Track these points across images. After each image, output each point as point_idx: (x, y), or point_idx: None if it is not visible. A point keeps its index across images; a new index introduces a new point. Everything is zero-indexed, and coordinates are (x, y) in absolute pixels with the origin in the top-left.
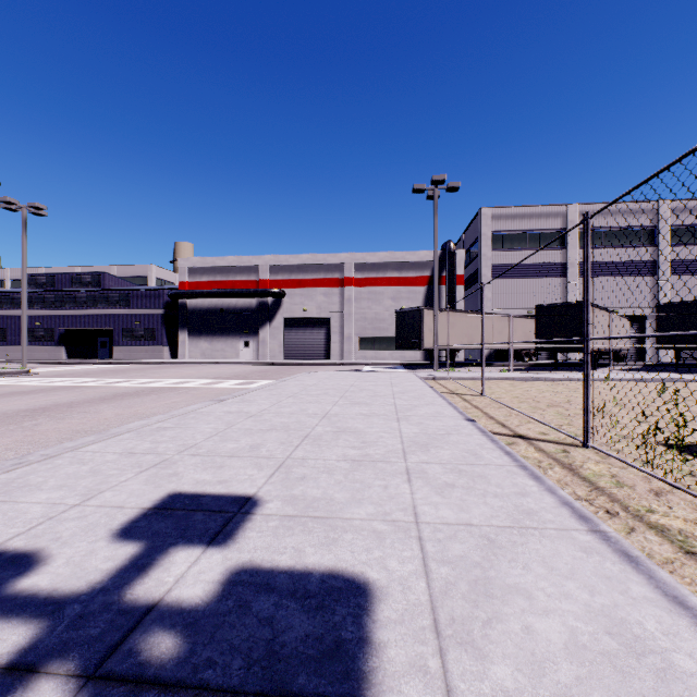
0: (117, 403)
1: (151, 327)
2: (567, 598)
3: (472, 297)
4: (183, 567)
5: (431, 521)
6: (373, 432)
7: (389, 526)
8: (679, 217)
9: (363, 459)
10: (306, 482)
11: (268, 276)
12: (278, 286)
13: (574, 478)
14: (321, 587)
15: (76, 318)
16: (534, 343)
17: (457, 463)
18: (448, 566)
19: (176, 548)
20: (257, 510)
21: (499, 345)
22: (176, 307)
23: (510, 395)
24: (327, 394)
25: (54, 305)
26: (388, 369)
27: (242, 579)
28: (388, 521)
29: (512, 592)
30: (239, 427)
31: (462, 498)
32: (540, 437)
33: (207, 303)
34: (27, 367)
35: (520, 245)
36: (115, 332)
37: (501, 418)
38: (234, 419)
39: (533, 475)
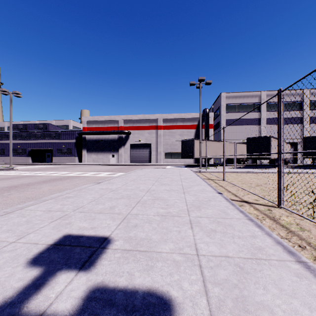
0: (50, 183)
1: (70, 148)
2: (296, 313)
3: (216, 134)
4: (62, 286)
5: (206, 254)
6: (171, 200)
7: (182, 257)
8: (313, 96)
9: (167, 214)
10: (137, 228)
11: (123, 124)
12: (127, 129)
13: (277, 225)
14: (143, 303)
15: (36, 144)
16: (245, 155)
17: (216, 217)
18: (218, 287)
19: (61, 272)
20: (109, 246)
21: (230, 156)
22: (81, 139)
23: (237, 180)
24: (149, 180)
25: (26, 138)
26: (178, 167)
27: (95, 296)
28: (181, 253)
29: (260, 308)
30: (105, 196)
31: (221, 239)
32: (255, 202)
33: (95, 137)
34: (13, 166)
35: (239, 110)
36: (54, 150)
37: (234, 192)
38: (104, 192)
39: (257, 224)
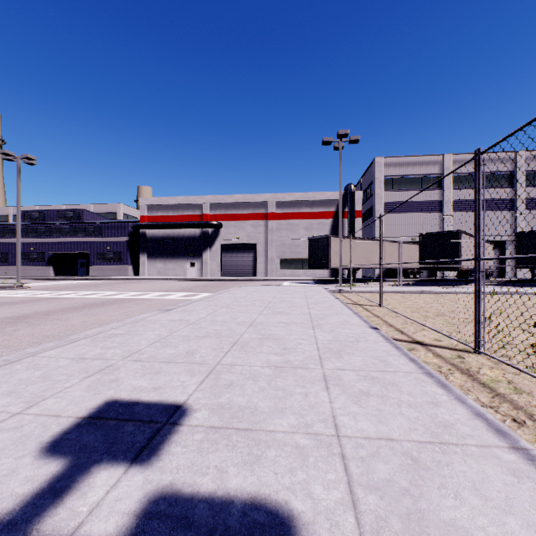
0: (85, 312)
1: (119, 251)
2: None
3: (368, 228)
4: (101, 493)
5: (352, 434)
6: (292, 339)
7: (311, 440)
8: (532, 164)
9: (284, 365)
10: (233, 390)
11: (209, 211)
12: (216, 220)
13: (474, 384)
14: (242, 522)
15: (61, 244)
16: (417, 264)
17: (369, 370)
18: (375, 494)
19: (99, 466)
20: (185, 420)
21: (391, 265)
22: (138, 236)
23: (403, 306)
24: (254, 305)
25: (45, 234)
26: (302, 284)
27: (159, 510)
28: (310, 434)
29: (450, 533)
30: (178, 334)
31: (378, 407)
32: (435, 343)
33: (162, 232)
34: (23, 282)
35: (406, 187)
36: (91, 255)
37: (399, 326)
38: (176, 327)
39: (440, 383)
